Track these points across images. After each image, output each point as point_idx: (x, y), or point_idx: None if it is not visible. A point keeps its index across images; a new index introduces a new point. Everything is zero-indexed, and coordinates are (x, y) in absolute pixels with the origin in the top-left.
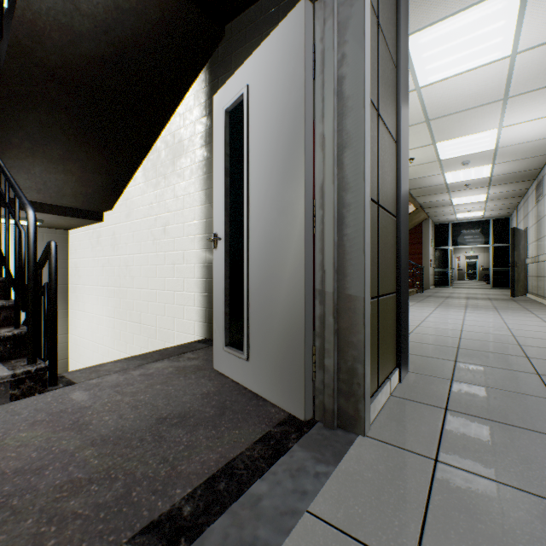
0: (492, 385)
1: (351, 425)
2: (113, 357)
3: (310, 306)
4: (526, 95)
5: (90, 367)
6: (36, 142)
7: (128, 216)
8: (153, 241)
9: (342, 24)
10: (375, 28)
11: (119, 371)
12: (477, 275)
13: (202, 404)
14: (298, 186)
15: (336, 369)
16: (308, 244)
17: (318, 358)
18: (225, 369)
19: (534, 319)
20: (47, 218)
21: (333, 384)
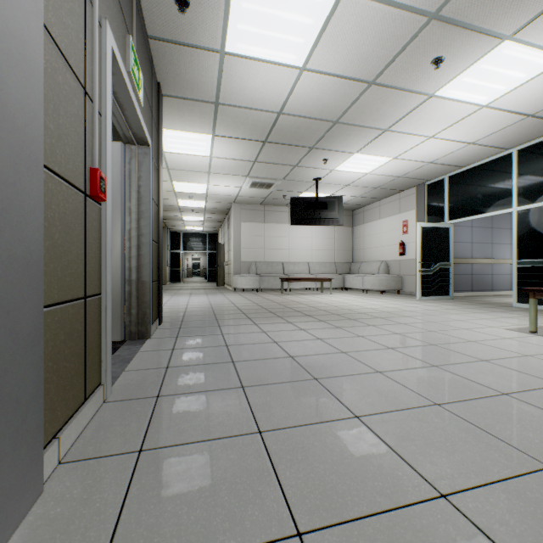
0: (198, 320)
1: (144, 336)
2: None
3: (123, 287)
4: (219, 174)
5: None
6: None
7: None
8: None
9: (140, 162)
10: (152, 161)
11: None
12: (200, 273)
13: None
14: (117, 229)
15: (137, 314)
16: (123, 258)
17: (127, 311)
18: None
19: (223, 297)
20: None
21: (137, 320)
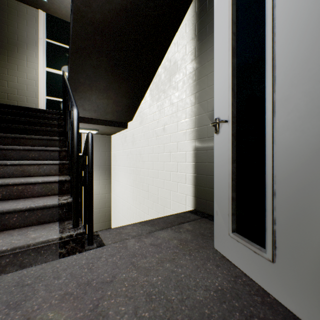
0: None
1: None
2: (133, 210)
3: None
4: None
5: (116, 228)
6: (91, 79)
7: (141, 122)
8: (156, 137)
9: None
10: None
11: (135, 236)
12: None
13: (223, 315)
14: None
15: None
16: None
17: None
18: (231, 256)
19: None
20: (100, 128)
21: None
